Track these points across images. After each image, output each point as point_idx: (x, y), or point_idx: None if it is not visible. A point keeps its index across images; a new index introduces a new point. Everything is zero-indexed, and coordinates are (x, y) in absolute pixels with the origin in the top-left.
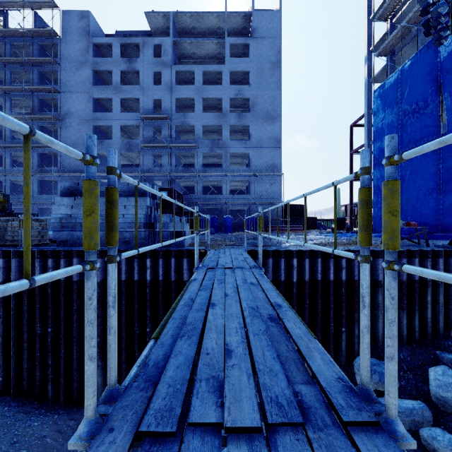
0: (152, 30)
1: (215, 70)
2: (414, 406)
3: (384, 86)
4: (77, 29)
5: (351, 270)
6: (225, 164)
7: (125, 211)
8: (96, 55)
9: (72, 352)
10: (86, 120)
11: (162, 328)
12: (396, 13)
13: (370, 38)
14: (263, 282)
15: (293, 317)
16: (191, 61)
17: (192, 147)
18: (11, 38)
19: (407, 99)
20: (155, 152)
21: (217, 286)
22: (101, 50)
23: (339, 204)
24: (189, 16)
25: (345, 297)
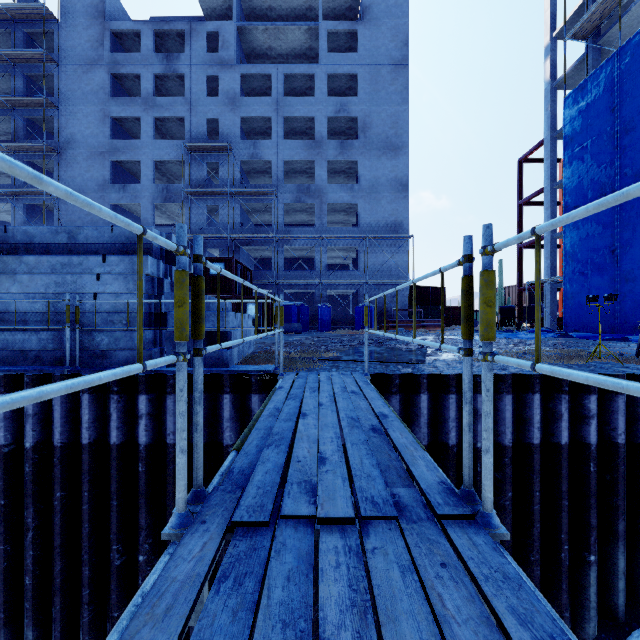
0: (206, 13)
1: (303, 72)
2: None
3: (586, 86)
4: (85, 8)
5: (608, 420)
6: (320, 221)
7: (98, 287)
8: (116, 51)
9: None
10: (99, 152)
11: None
12: None
13: (554, 16)
14: None
15: None
16: (266, 61)
17: (267, 195)
18: None
19: (631, 103)
20: (209, 202)
21: None
22: (124, 43)
23: (501, 285)
24: None
25: (595, 484)
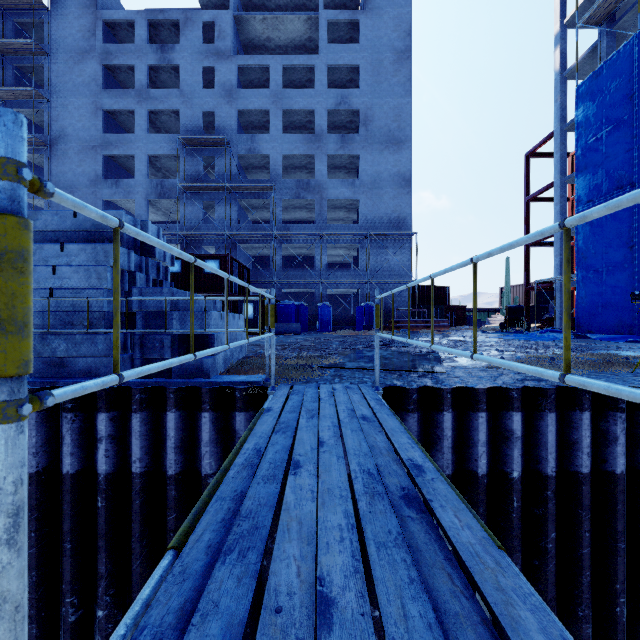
0: (202, 3)
1: (302, 63)
2: None
3: (600, 73)
4: None
5: None
6: (320, 218)
7: (54, 281)
8: (109, 41)
9: None
10: (91, 146)
11: None
12: None
13: (564, 3)
14: None
15: None
16: (264, 53)
17: (265, 191)
18: None
19: None
20: (205, 198)
21: None
22: (117, 34)
23: (508, 284)
24: None
25: None
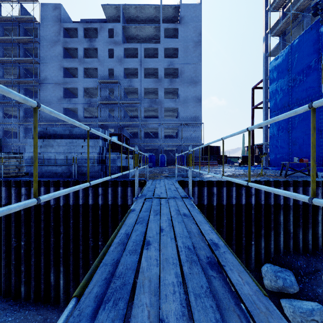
0: (107, 18)
1: (153, 47)
2: (313, 307)
3: (278, 58)
4: (52, 17)
5: (259, 196)
6: (160, 116)
7: (82, 150)
8: (66, 36)
9: (40, 261)
10: (58, 84)
11: (89, 278)
12: (286, 5)
13: (267, 23)
14: (195, 213)
15: (235, 263)
16: (135, 41)
17: (136, 104)
18: (3, 23)
19: (295, 68)
20: (109, 107)
21: (152, 218)
22: (69, 33)
23: (244, 145)
24: (134, 8)
25: (254, 217)
